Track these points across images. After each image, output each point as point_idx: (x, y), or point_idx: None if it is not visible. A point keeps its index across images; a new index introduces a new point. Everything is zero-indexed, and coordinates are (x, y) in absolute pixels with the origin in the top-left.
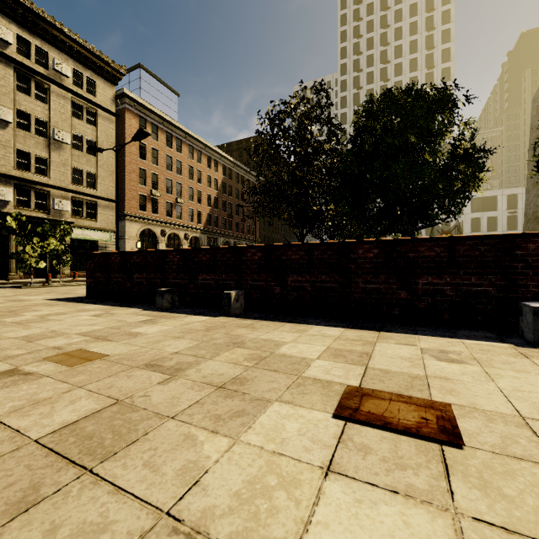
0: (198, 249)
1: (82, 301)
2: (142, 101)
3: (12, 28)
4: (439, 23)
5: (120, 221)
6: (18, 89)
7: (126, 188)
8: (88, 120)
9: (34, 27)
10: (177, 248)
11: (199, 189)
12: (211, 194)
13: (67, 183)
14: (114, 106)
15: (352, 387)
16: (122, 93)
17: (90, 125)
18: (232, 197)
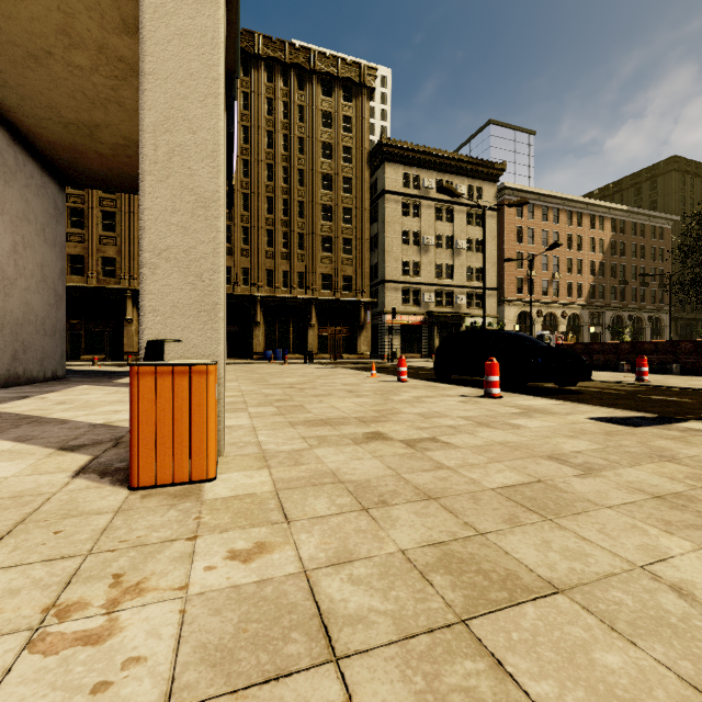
0: (644, 342)
1: None
2: (520, 186)
3: (433, 176)
4: None
5: (499, 306)
6: (436, 219)
7: (505, 274)
8: (476, 223)
9: (445, 167)
10: (553, 328)
11: (578, 258)
12: (595, 260)
13: (463, 281)
14: (495, 202)
15: None
16: (502, 187)
17: (478, 227)
18: (626, 256)
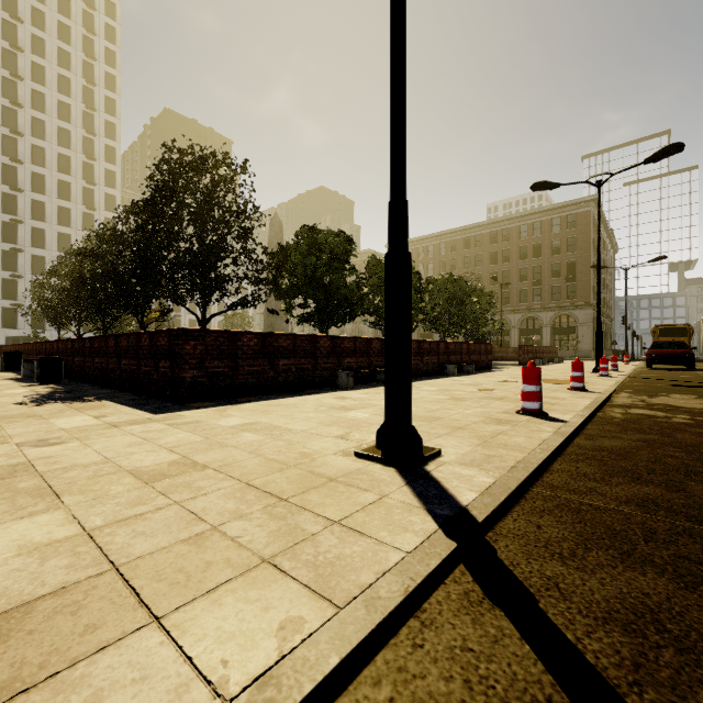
0: (344, 337)
1: (232, 402)
2: None
3: None
4: (102, 33)
5: None
6: None
7: None
8: None
9: None
10: None
11: None
12: None
13: None
14: None
15: (499, 382)
16: None
17: None
18: None
